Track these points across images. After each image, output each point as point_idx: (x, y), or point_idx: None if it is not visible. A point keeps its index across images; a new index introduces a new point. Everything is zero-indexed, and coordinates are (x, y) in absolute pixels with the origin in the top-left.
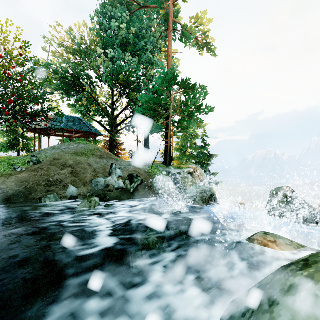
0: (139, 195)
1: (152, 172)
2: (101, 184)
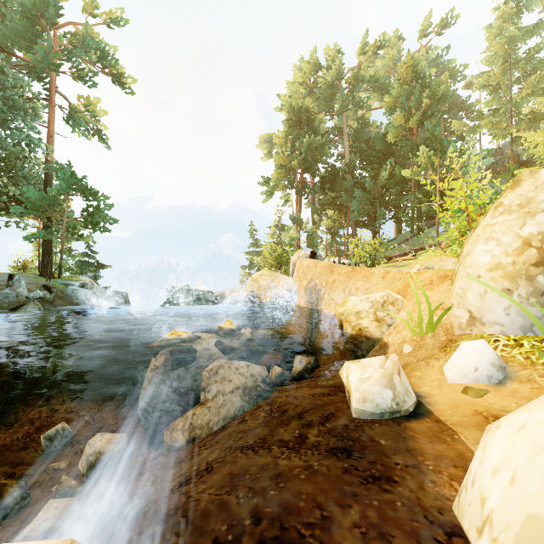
0: (59, 304)
1: (54, 284)
2: (13, 296)
